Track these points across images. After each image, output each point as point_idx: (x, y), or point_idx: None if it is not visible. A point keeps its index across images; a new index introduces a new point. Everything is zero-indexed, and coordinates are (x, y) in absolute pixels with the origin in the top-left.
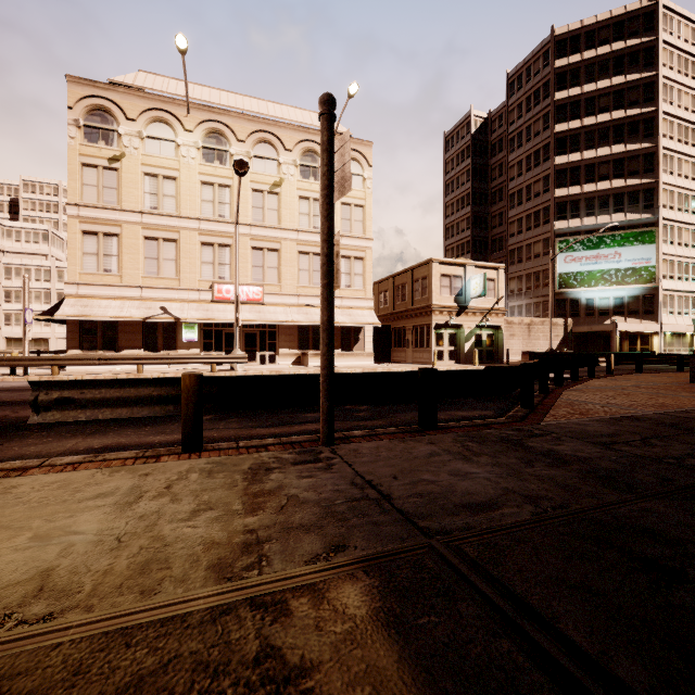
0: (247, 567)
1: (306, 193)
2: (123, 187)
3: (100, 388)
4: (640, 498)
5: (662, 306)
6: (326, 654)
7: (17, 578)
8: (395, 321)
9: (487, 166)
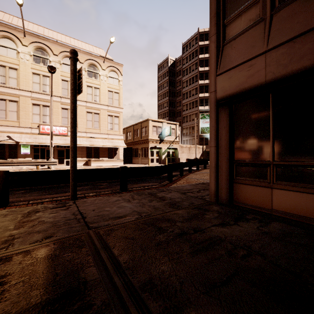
0: (1, 248)
1: (91, 84)
2: None
3: None
4: (177, 210)
5: None
6: (17, 270)
7: None
8: (134, 145)
9: (175, 81)
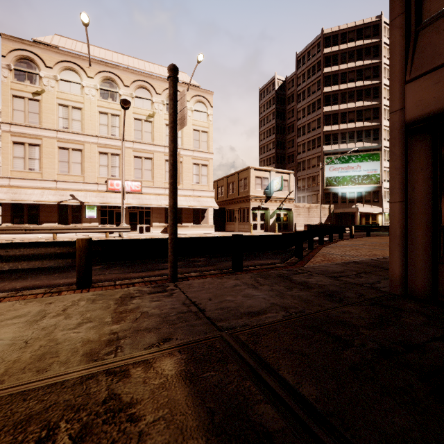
0: (107, 353)
1: None
2: (43, 112)
3: (19, 248)
4: (344, 306)
5: (383, 198)
6: (146, 395)
7: None
8: (228, 205)
9: (284, 110)
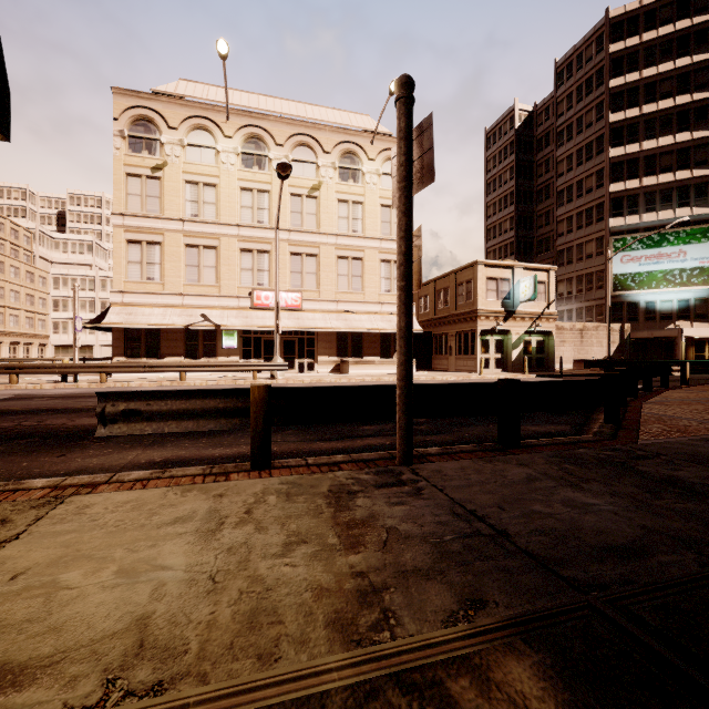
0: (373, 626)
1: (345, 196)
2: (165, 195)
3: (166, 399)
4: None
5: None
6: None
7: (112, 627)
8: (437, 328)
9: (532, 162)
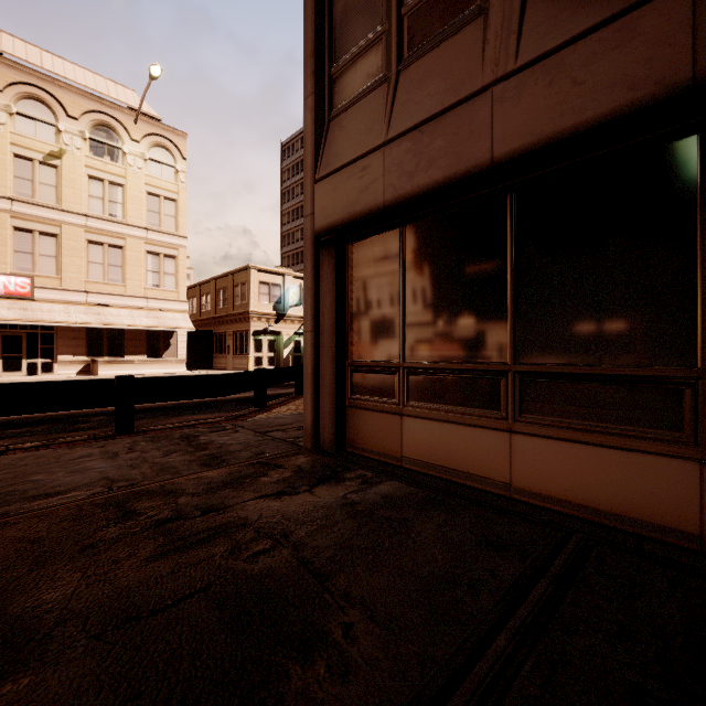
0: None
1: (99, 174)
2: None
3: None
4: (212, 470)
5: None
6: None
7: None
8: (217, 326)
9: None
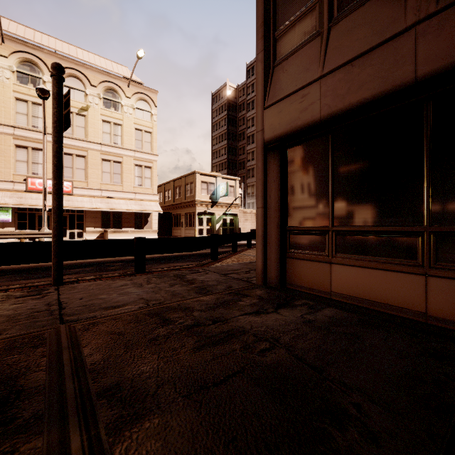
0: None
1: (108, 118)
2: None
3: None
4: (204, 296)
5: None
6: None
7: None
8: (175, 210)
9: (236, 117)
